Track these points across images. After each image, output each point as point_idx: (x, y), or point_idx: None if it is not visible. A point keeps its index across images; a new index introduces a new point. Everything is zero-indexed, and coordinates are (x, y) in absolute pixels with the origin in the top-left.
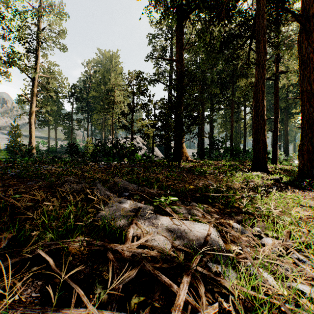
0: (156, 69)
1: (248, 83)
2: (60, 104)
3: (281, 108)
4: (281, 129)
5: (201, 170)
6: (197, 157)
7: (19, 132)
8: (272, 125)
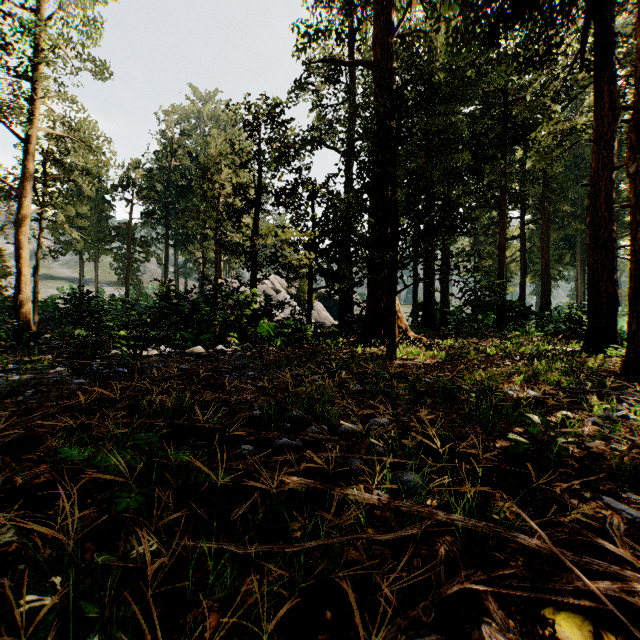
0: (319, 117)
1: (562, 133)
2: (105, 206)
3: None
4: None
5: (534, 419)
6: (413, 323)
7: (4, 266)
8: (577, 252)
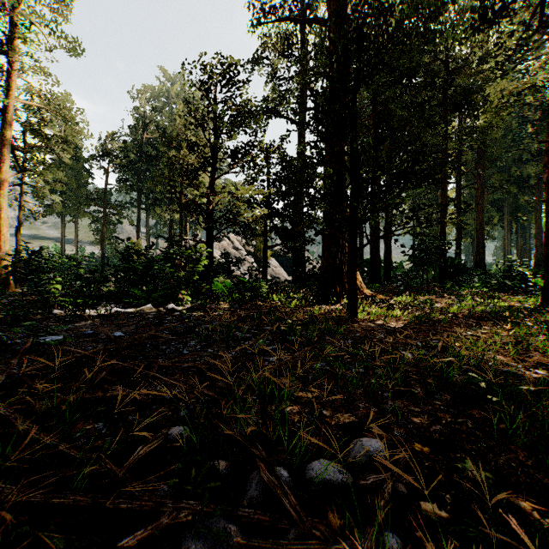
0: (274, 89)
1: (511, 94)
2: (84, 174)
3: (522, 180)
4: (523, 222)
5: None
6: None
7: None
8: (505, 215)
